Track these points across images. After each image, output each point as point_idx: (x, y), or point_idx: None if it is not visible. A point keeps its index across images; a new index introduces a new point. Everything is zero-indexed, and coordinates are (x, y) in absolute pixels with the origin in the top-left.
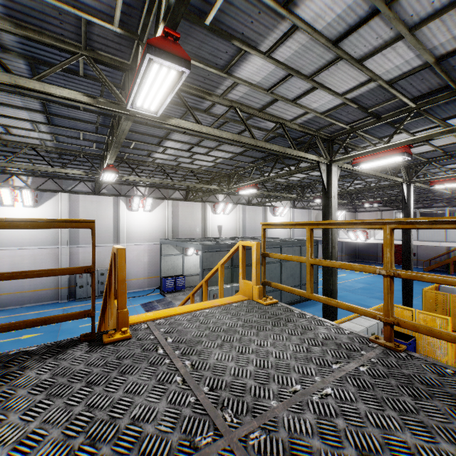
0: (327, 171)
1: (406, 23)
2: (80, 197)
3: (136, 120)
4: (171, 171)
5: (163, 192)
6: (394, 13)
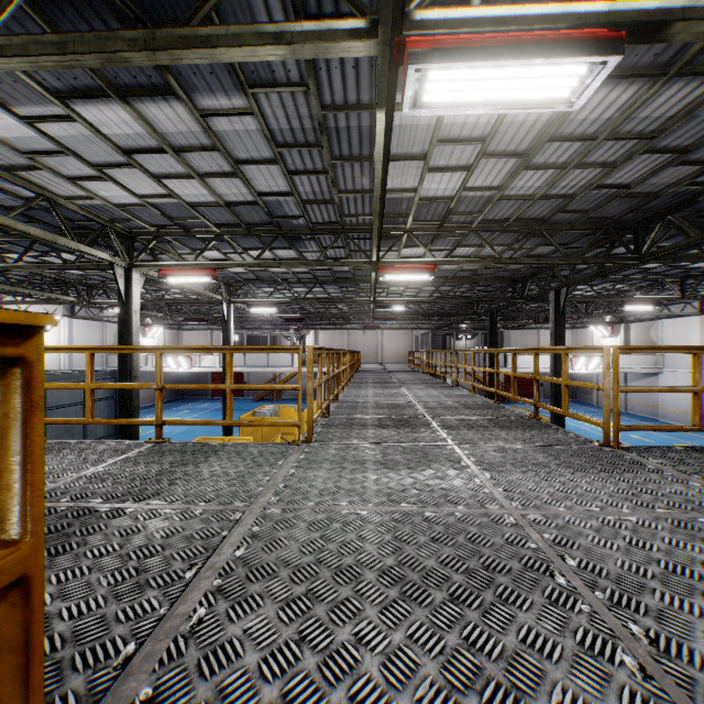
0: (126, 277)
1: (195, 169)
2: None
3: None
4: None
5: None
6: (182, 159)
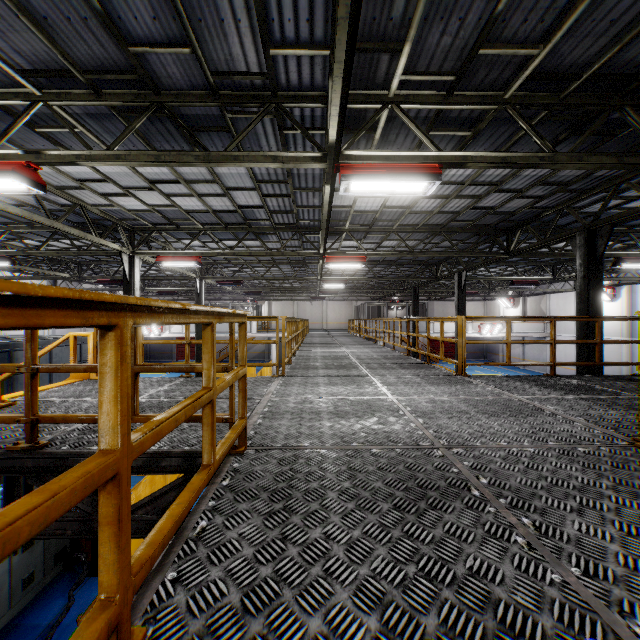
0: (130, 262)
1: (196, 191)
2: None
3: None
4: None
5: None
6: (190, 186)
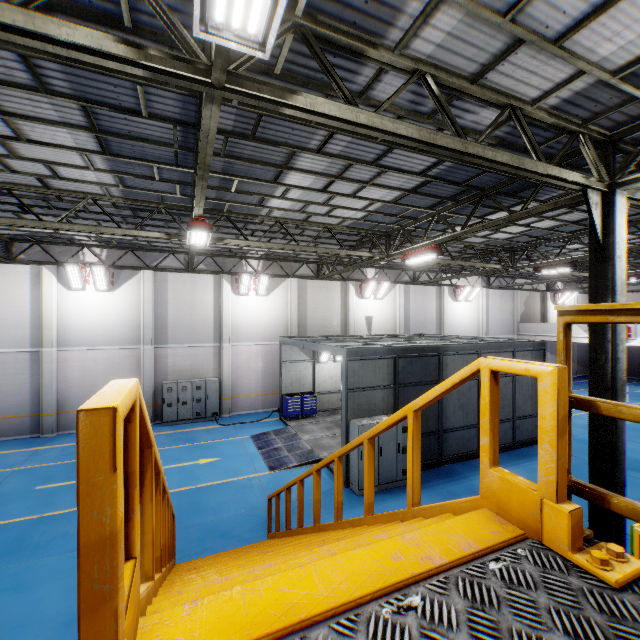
0: (602, 206)
1: None
2: (168, 275)
3: (236, 131)
4: (295, 231)
5: (284, 267)
6: None
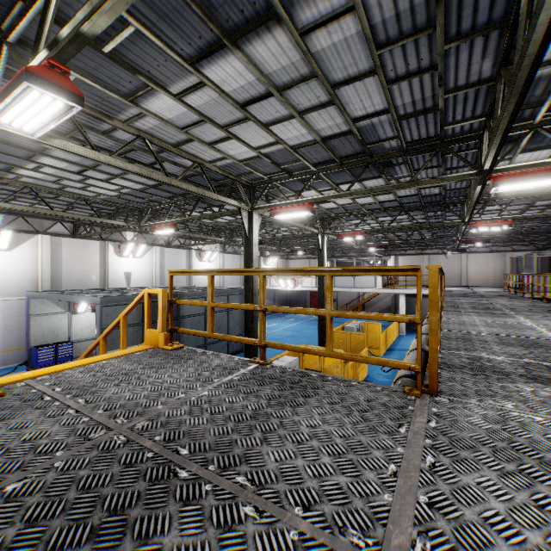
0: (249, 218)
1: (296, 108)
2: None
3: None
4: (49, 195)
5: (34, 223)
6: (285, 98)
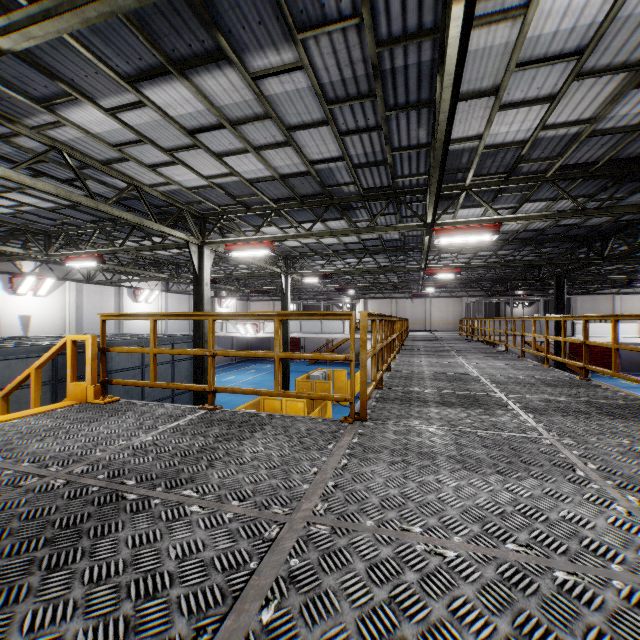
0: (199, 253)
1: (251, 143)
2: None
3: None
4: None
5: None
6: (239, 133)
